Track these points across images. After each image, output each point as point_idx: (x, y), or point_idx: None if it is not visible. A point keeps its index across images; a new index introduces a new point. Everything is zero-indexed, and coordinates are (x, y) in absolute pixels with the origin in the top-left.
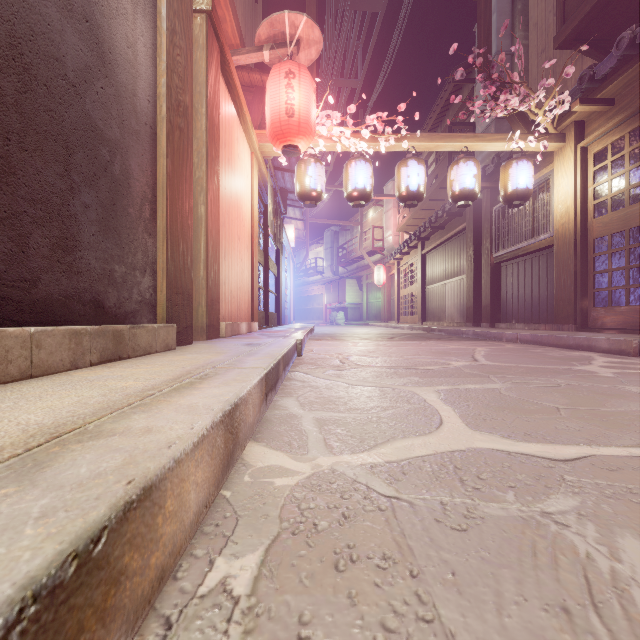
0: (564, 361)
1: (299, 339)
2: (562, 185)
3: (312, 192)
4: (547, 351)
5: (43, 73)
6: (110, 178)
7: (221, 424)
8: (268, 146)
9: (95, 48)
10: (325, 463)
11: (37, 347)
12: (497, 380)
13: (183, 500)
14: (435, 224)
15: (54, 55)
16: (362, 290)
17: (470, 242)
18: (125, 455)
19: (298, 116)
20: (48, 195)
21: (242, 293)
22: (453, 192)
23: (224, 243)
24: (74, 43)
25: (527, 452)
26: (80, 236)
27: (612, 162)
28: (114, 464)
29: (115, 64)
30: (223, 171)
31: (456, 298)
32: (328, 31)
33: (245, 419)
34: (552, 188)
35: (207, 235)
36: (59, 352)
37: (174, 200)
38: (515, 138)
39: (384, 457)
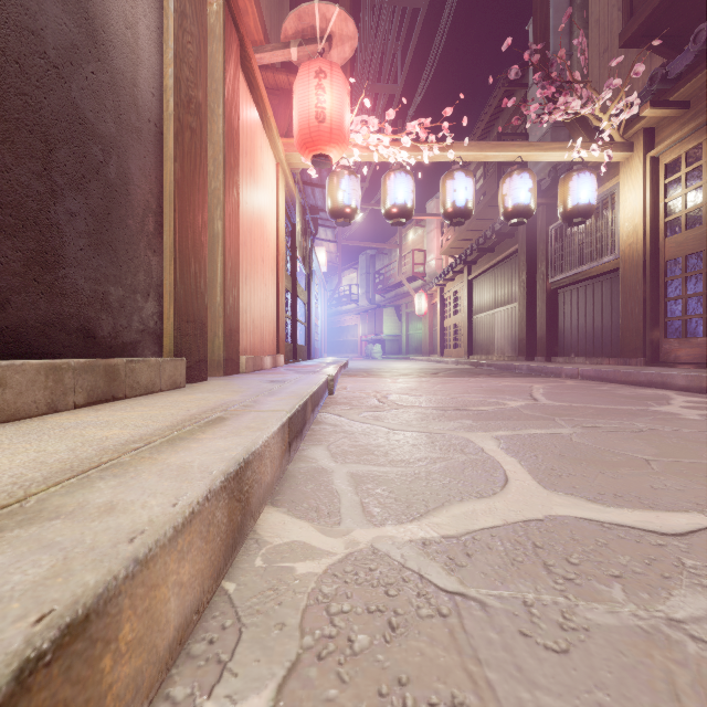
0: (638, 400)
1: (331, 375)
2: (629, 200)
3: (346, 208)
4: (615, 389)
5: (14, 47)
6: (103, 182)
7: (223, 491)
8: (296, 156)
9: (84, 24)
10: (363, 538)
11: (0, 386)
12: (565, 424)
13: (155, 616)
14: (483, 246)
15: (29, 27)
16: (401, 320)
17: (523, 266)
18: (57, 557)
19: (330, 121)
20: (21, 198)
21: (266, 323)
22: (505, 208)
23: (245, 265)
24: (56, 15)
25: (624, 522)
26: (64, 250)
27: (687, 173)
28: (32, 576)
29: (110, 46)
30: (244, 183)
31: (507, 329)
32: (364, 29)
33: (260, 478)
34: (617, 204)
35: (225, 255)
36: (31, 392)
37: (184, 212)
38: (576, 147)
39: (439, 529)
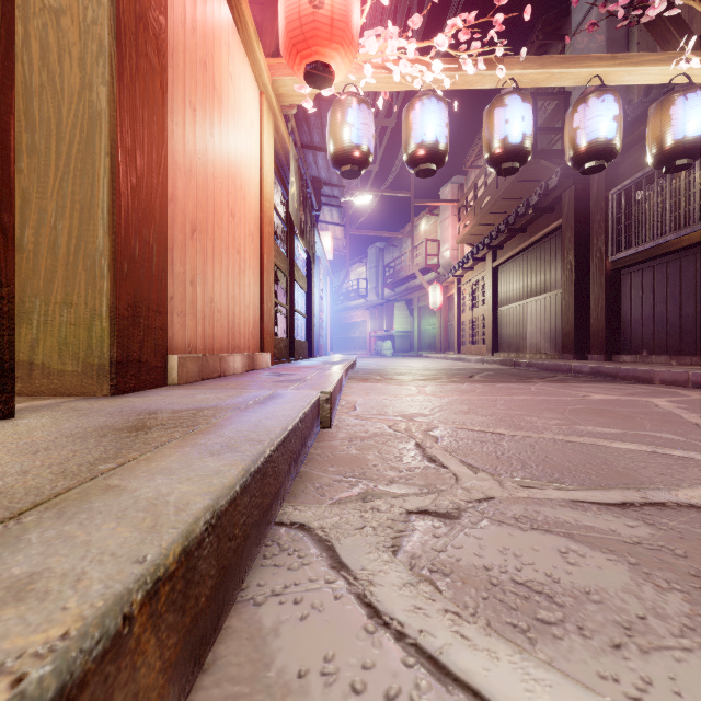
0: None
1: (325, 391)
2: None
3: (354, 149)
4: None
5: None
6: None
7: None
8: (286, 83)
9: None
10: None
11: None
12: None
13: None
14: (513, 226)
15: None
16: (413, 315)
17: (570, 244)
18: None
19: (330, 7)
20: None
21: (240, 306)
22: (577, 147)
23: (191, 208)
24: None
25: None
26: None
27: None
28: None
29: None
30: (188, 73)
31: (544, 321)
32: None
33: None
34: None
35: (113, 155)
36: None
37: None
38: (686, 52)
39: None
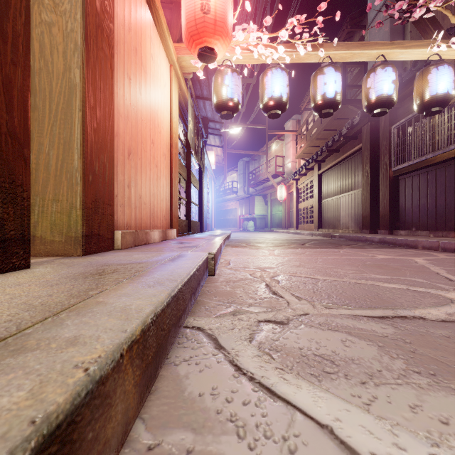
0: None
1: (211, 253)
2: None
3: (229, 101)
4: None
5: None
6: None
7: None
8: (186, 59)
9: None
10: None
11: None
12: None
13: None
14: (331, 148)
15: None
16: (267, 205)
17: (367, 159)
18: None
19: (214, 13)
20: None
21: (157, 200)
22: (370, 100)
23: (128, 140)
24: None
25: None
26: None
27: None
28: None
29: None
30: (126, 56)
31: (351, 209)
32: None
33: None
34: None
35: (83, 111)
36: None
37: None
38: (437, 41)
39: None
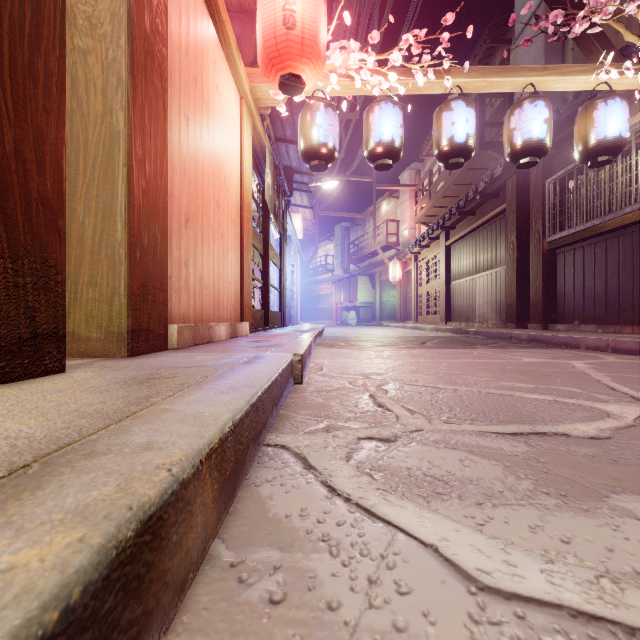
0: None
1: (298, 354)
2: None
3: (321, 147)
4: None
5: None
6: None
7: None
8: (263, 89)
9: None
10: None
11: None
12: None
13: None
14: (463, 209)
15: None
16: (375, 288)
17: (512, 226)
18: None
19: (301, 28)
20: None
21: (224, 283)
22: (514, 145)
23: (185, 202)
24: None
25: None
26: None
27: None
28: None
29: None
30: (183, 89)
31: (490, 294)
32: None
33: None
34: None
35: (129, 166)
36: None
37: None
38: (605, 65)
39: None
